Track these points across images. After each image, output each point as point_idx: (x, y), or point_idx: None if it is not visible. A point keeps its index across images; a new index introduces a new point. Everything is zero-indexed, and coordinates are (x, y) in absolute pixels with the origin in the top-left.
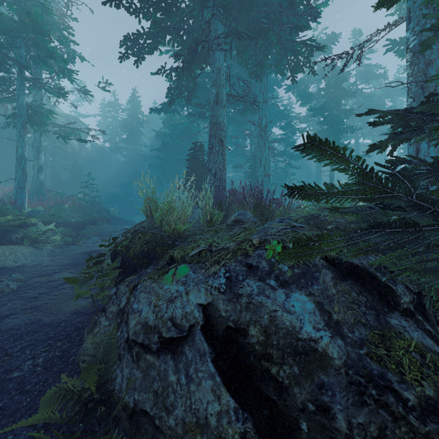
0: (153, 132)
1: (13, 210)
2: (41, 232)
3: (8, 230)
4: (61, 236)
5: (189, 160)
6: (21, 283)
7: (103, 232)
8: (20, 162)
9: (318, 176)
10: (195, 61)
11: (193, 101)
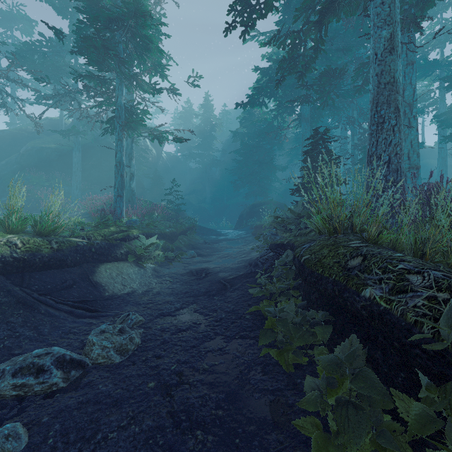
0: (223, 137)
1: (113, 220)
2: (144, 247)
3: (113, 245)
4: (160, 250)
5: (307, 153)
6: (143, 330)
7: (195, 244)
8: (118, 168)
9: (442, 170)
10: (331, 8)
11: (284, 89)
